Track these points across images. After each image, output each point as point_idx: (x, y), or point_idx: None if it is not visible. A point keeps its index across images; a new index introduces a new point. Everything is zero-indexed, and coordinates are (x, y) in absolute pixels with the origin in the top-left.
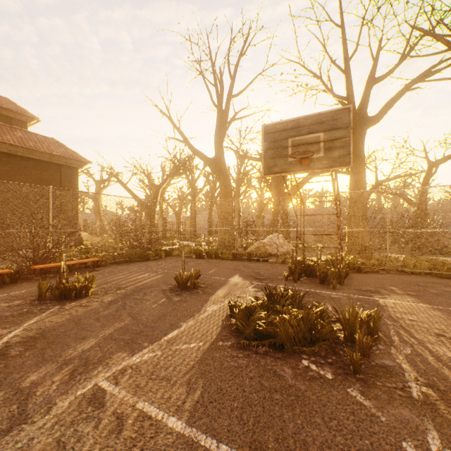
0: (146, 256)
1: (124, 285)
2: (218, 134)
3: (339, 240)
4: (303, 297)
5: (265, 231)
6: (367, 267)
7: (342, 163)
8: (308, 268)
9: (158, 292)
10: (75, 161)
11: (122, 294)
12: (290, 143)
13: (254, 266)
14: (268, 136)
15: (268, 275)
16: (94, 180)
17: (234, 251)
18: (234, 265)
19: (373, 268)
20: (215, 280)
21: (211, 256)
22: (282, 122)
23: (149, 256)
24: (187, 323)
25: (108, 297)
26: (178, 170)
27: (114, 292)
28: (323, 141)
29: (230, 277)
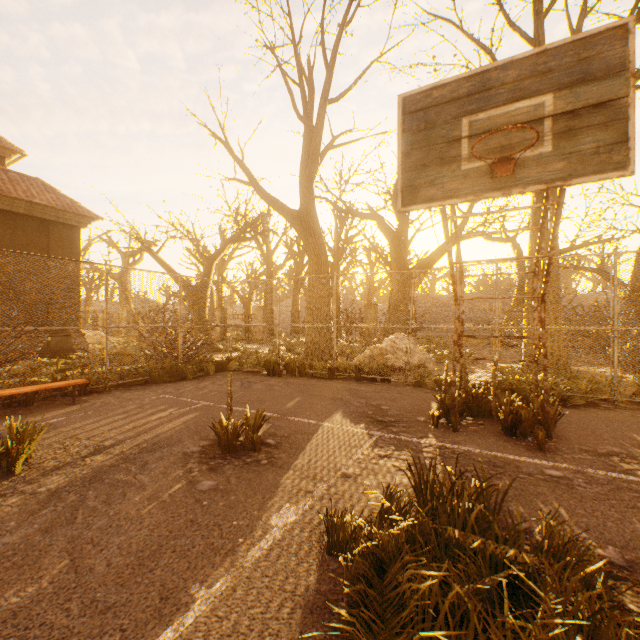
0: (180, 373)
1: (111, 441)
2: (305, 168)
3: (544, 349)
4: (506, 493)
5: (385, 329)
6: (575, 395)
7: (603, 165)
8: (473, 401)
9: (173, 460)
10: (74, 214)
11: (91, 469)
12: (466, 128)
13: (367, 392)
14: (411, 118)
15: (398, 414)
16: (118, 251)
17: (332, 363)
18: (332, 389)
19: (585, 398)
20: (296, 427)
21: (293, 372)
22: (445, 82)
23: (185, 372)
24: (209, 586)
25: (56, 476)
26: (243, 233)
27: (80, 460)
28: (552, 114)
29: (325, 417)
